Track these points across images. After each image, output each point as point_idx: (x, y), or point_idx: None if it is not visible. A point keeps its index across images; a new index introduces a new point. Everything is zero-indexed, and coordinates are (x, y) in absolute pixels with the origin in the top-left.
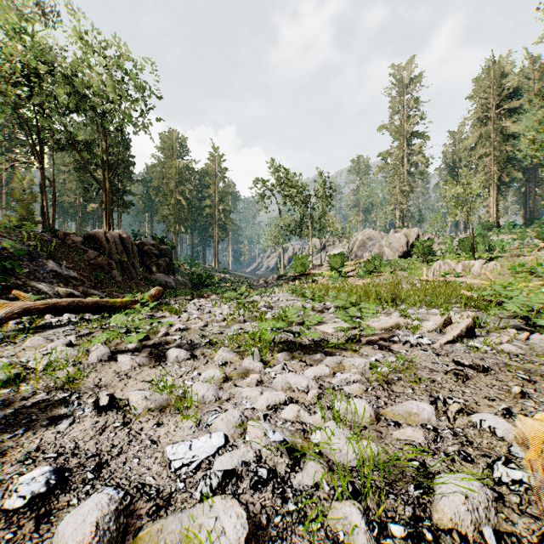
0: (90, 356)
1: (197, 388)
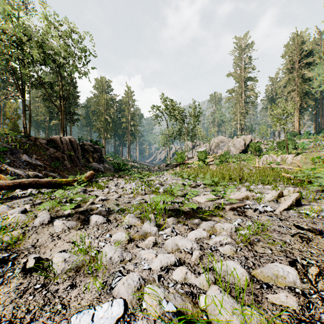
0: (35, 221)
1: (107, 250)
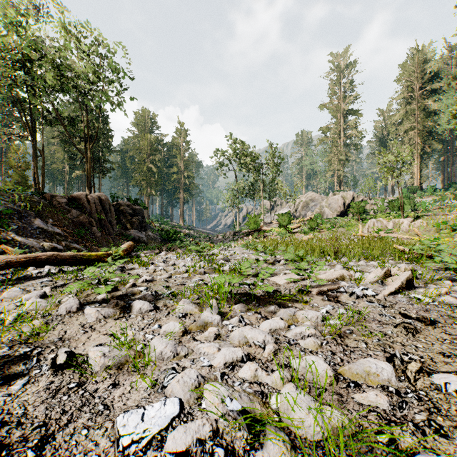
0: (59, 308)
1: (156, 343)
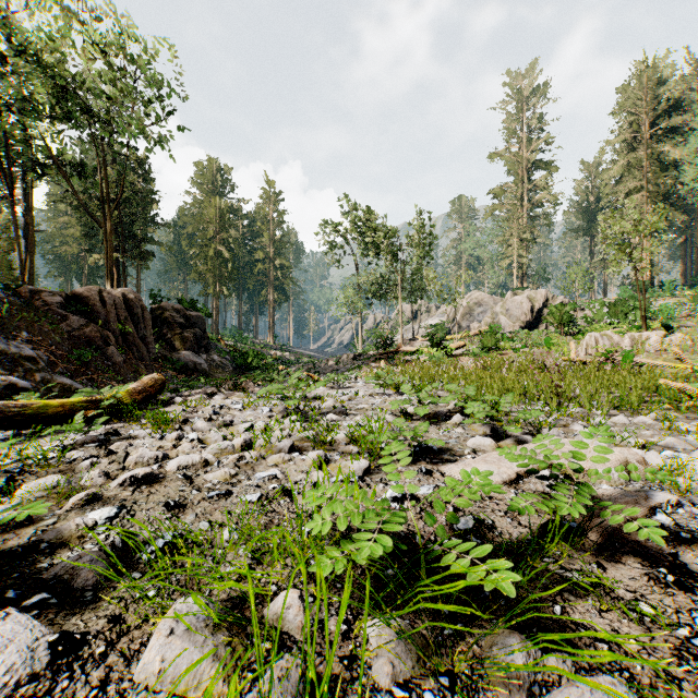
0: None
1: None
